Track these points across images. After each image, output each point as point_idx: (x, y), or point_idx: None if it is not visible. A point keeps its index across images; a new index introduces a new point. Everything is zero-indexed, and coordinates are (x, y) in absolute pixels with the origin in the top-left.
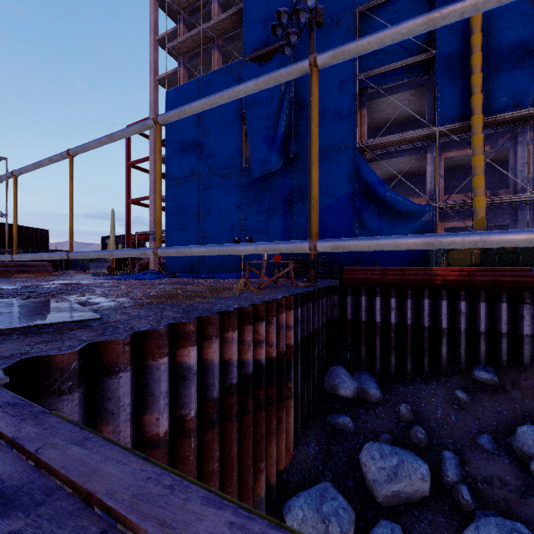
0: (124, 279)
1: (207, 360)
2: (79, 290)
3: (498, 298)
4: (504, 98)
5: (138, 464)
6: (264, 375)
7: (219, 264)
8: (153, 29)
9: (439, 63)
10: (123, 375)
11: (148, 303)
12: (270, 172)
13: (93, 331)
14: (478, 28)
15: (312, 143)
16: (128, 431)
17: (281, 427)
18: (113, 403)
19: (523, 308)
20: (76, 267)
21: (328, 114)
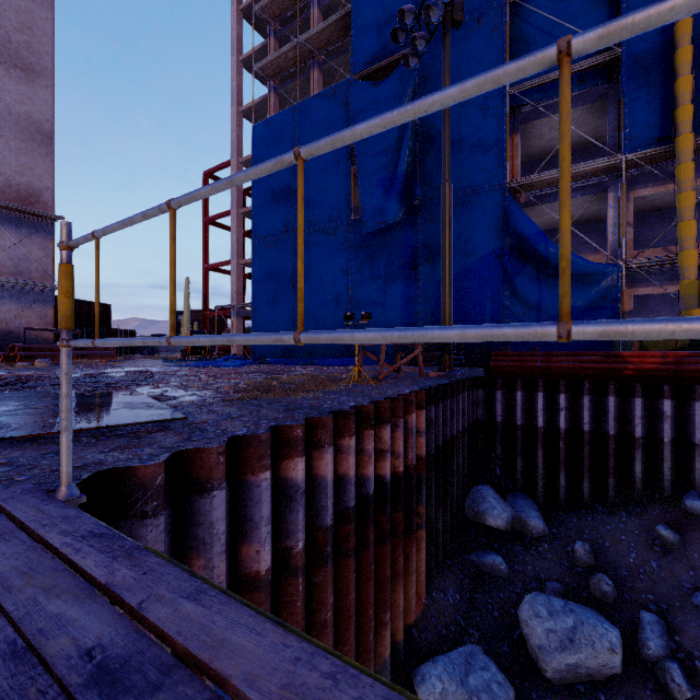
0: (202, 365)
1: (317, 476)
2: (150, 380)
3: None
4: None
5: (278, 635)
6: (389, 496)
7: (319, 346)
8: (237, 47)
9: (626, 66)
10: (216, 493)
11: (238, 398)
12: (388, 225)
13: (177, 435)
14: None
15: (561, 174)
16: (223, 567)
17: (410, 566)
18: (205, 530)
19: None
20: (143, 350)
21: (466, 145)
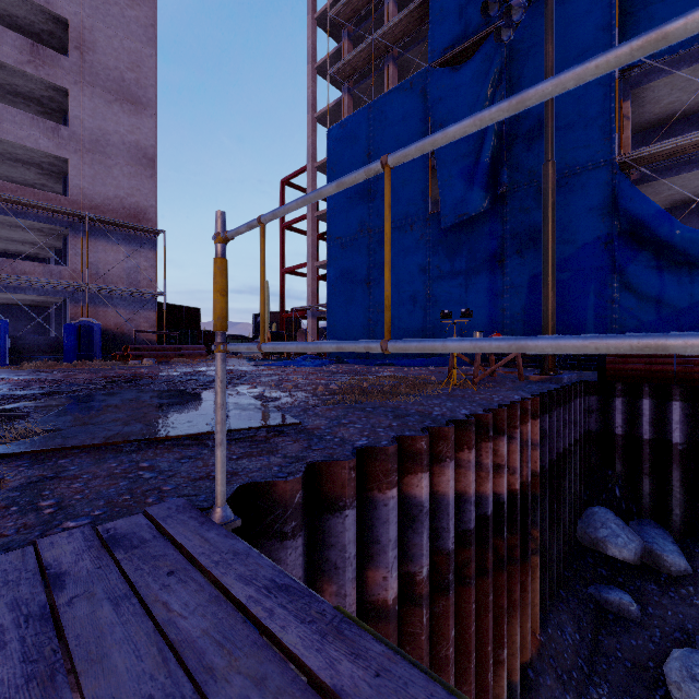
0: (284, 365)
1: (437, 493)
2: (243, 379)
3: None
4: None
5: None
6: (506, 517)
7: None
8: (312, 55)
9: None
10: (348, 513)
11: (339, 401)
12: (469, 217)
13: (295, 442)
14: None
15: None
16: (354, 595)
17: (524, 597)
18: (337, 552)
19: None
20: None
21: (563, 120)
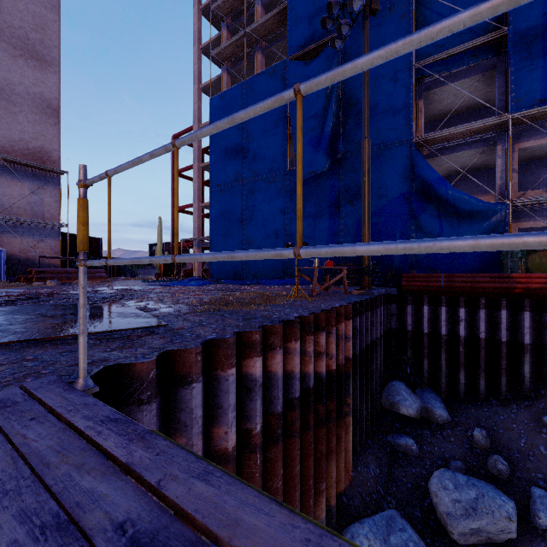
0: (172, 285)
1: (270, 372)
2: (134, 296)
3: None
4: None
5: (285, 516)
6: (325, 389)
7: (262, 270)
8: (198, 38)
9: (513, 41)
10: (195, 385)
11: (205, 310)
12: (316, 174)
13: (161, 338)
14: None
15: None
16: (200, 445)
17: (340, 445)
18: (186, 414)
19: None
20: (126, 273)
21: (380, 109)
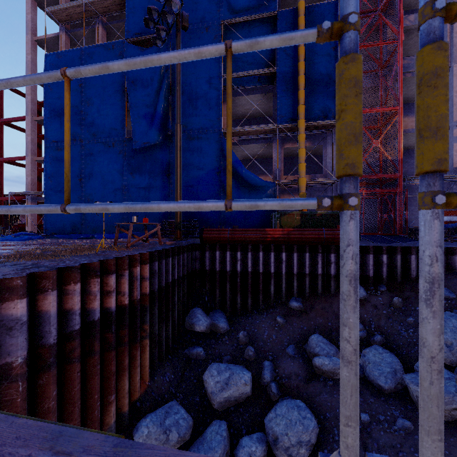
0: None
1: (42, 311)
2: None
3: (304, 249)
4: (318, 111)
5: None
6: (115, 320)
7: (101, 225)
8: None
9: (279, 78)
10: None
11: None
12: (151, 145)
13: None
14: (302, 58)
15: None
16: None
17: (135, 363)
18: None
19: (318, 256)
20: None
21: (200, 102)
